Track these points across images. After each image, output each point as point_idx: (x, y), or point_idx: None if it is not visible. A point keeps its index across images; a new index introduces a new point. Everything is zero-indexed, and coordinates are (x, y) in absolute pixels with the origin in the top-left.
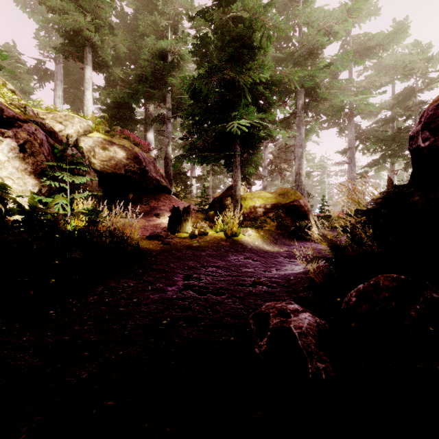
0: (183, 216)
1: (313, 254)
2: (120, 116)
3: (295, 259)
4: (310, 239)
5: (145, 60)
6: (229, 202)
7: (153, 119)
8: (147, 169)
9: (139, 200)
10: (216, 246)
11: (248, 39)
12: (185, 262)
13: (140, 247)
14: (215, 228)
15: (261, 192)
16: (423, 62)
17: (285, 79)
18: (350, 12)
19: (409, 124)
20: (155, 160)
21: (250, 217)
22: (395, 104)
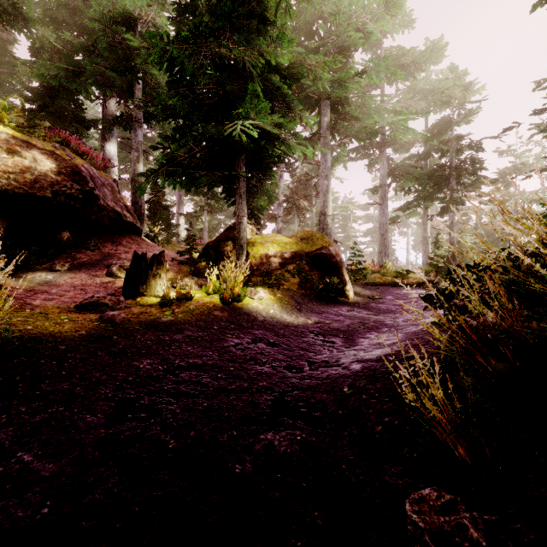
0: (151, 269)
1: (355, 326)
2: (57, 112)
3: (332, 337)
4: (344, 301)
5: (95, 20)
6: (230, 249)
7: (112, 119)
8: (96, 194)
9: (83, 243)
10: (205, 320)
11: (258, 4)
12: (133, 362)
13: (34, 333)
14: (205, 288)
15: (276, 235)
16: (461, 89)
17: (310, 76)
18: (389, 6)
19: (445, 161)
20: (115, 182)
21: (261, 270)
22: (430, 137)
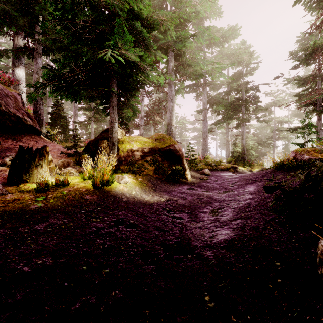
0: (34, 160)
1: (195, 201)
2: None
3: (180, 213)
4: (185, 182)
5: None
6: (105, 145)
7: (17, 49)
8: None
9: None
10: (74, 205)
11: None
12: None
13: None
14: (82, 175)
15: (139, 136)
16: (248, 55)
17: (162, 29)
18: None
19: (239, 97)
20: (19, 95)
21: (127, 161)
22: (231, 82)
